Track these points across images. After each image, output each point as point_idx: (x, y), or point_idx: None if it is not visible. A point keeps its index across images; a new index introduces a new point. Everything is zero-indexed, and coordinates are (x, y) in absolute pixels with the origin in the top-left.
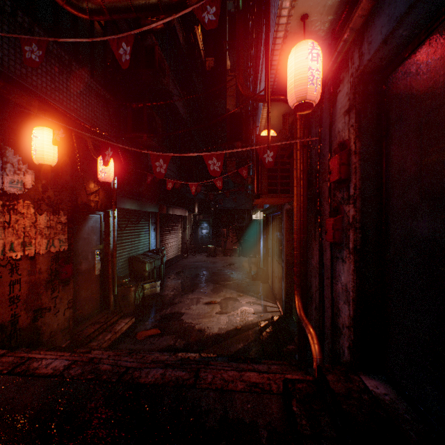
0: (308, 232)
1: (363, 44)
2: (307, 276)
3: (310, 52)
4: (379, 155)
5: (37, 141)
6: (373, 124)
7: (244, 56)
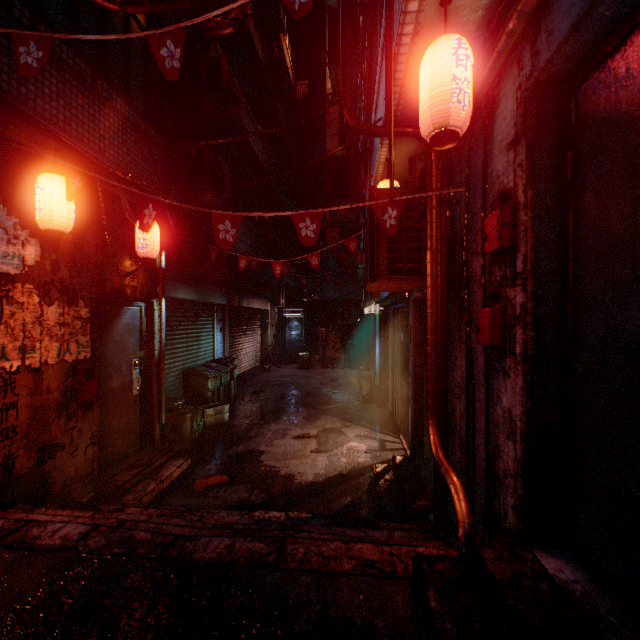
0: (448, 331)
1: (538, 36)
2: (447, 397)
3: (455, 52)
4: (563, 210)
5: (43, 195)
6: (553, 162)
7: (352, 74)
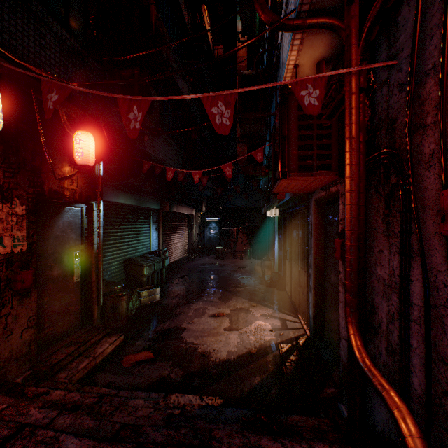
0: (367, 225)
1: None
2: (365, 293)
3: None
4: None
5: None
6: None
7: None
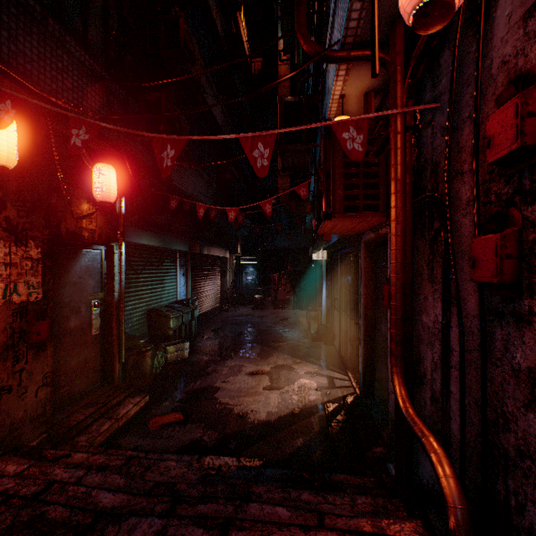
0: (414, 270)
1: None
2: (412, 342)
3: None
4: None
5: None
6: None
7: None
